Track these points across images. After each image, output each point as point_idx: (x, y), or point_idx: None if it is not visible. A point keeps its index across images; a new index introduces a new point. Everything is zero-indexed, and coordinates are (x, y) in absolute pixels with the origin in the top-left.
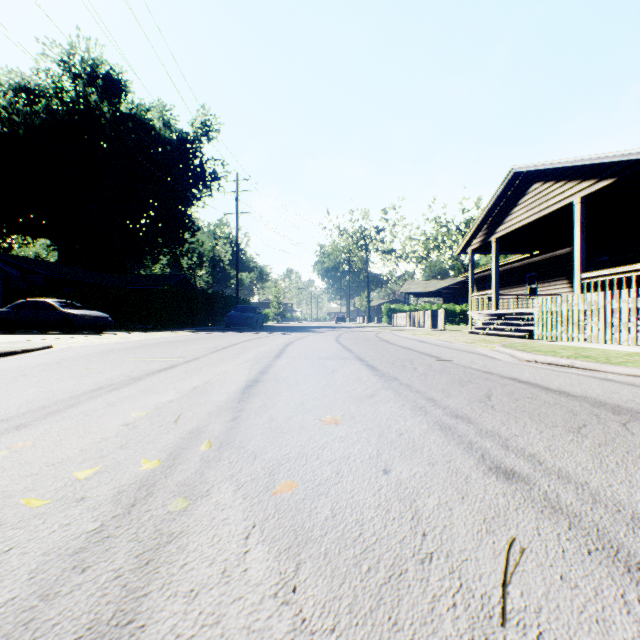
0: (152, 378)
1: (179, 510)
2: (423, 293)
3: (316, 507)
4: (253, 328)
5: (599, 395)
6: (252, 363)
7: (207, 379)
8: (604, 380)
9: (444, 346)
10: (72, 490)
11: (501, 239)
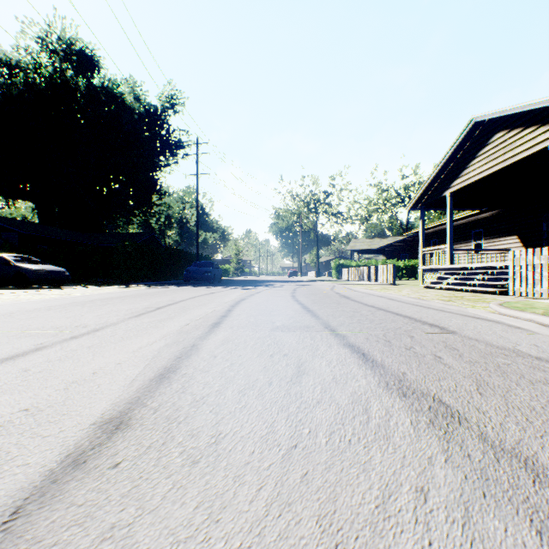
0: None
1: None
2: (367, 250)
3: None
4: (211, 282)
5: None
6: (167, 342)
7: (15, 409)
8: None
9: (423, 305)
10: None
11: (455, 194)
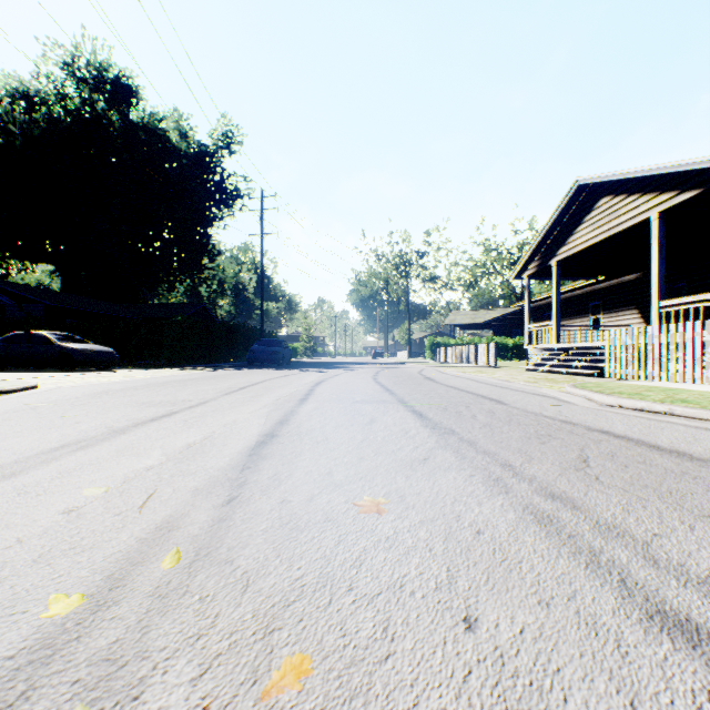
0: (138, 431)
1: None
2: (471, 325)
3: None
4: (279, 364)
5: None
6: (271, 409)
7: (209, 432)
8: None
9: (502, 386)
10: None
11: (563, 262)
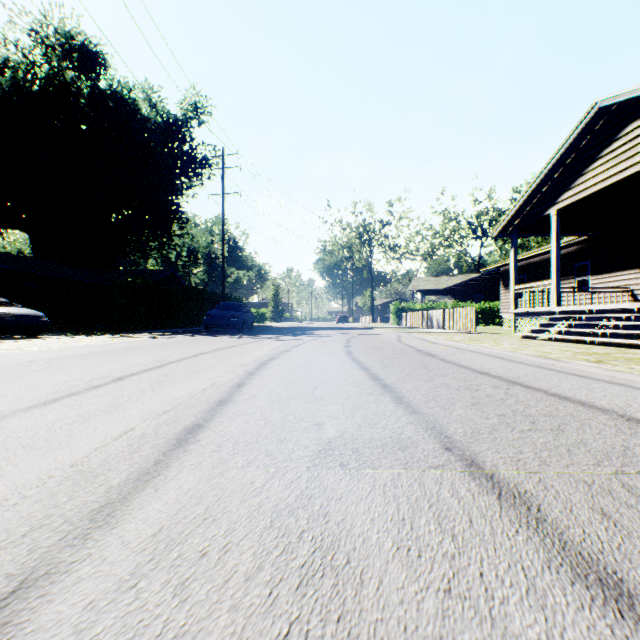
0: None
1: None
2: (433, 291)
3: None
4: (238, 330)
5: None
6: None
7: None
8: None
9: (574, 373)
10: None
11: (562, 212)
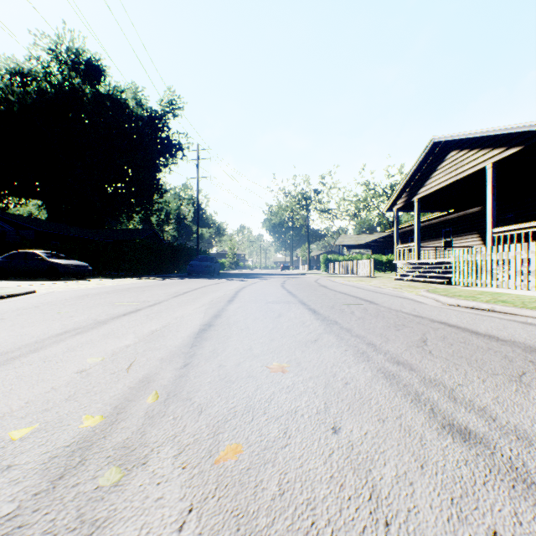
0: (116, 322)
1: (110, 485)
2: (355, 245)
3: (262, 481)
4: (211, 275)
5: (527, 339)
6: (207, 307)
7: (165, 323)
8: (526, 324)
9: (375, 291)
10: (1, 455)
11: (422, 199)
